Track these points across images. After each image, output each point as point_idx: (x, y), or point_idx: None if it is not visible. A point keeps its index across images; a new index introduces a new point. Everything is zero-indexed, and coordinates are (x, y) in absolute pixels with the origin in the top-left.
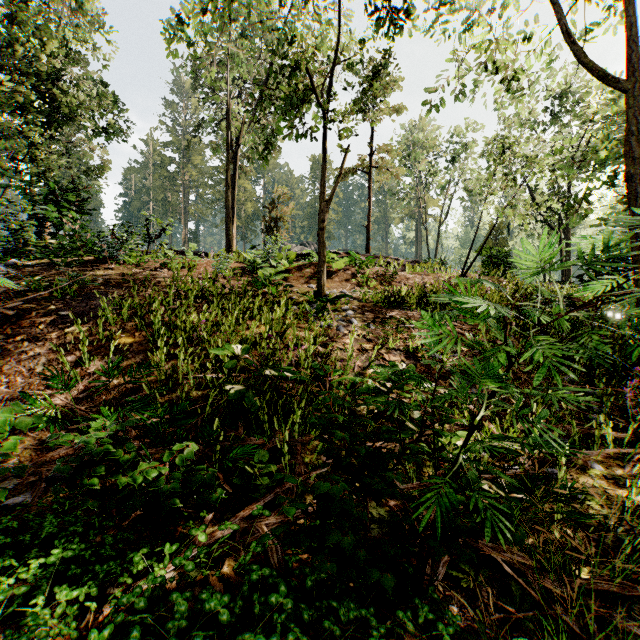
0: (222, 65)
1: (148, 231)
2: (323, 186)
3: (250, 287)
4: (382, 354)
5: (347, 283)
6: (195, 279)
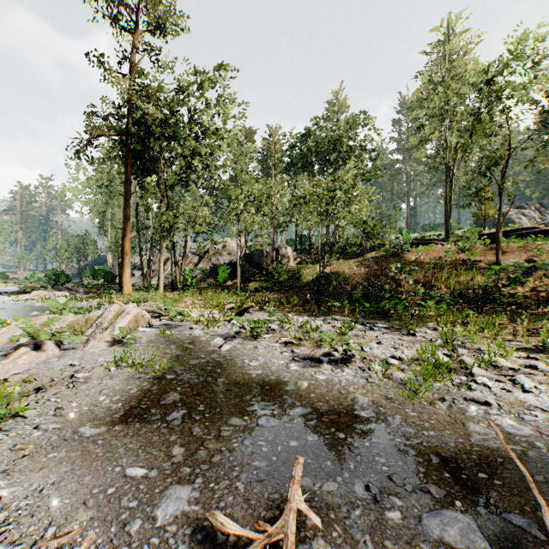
0: (442, 121)
1: (408, 235)
2: (498, 216)
3: (460, 261)
4: (517, 288)
5: (523, 255)
6: (435, 259)
